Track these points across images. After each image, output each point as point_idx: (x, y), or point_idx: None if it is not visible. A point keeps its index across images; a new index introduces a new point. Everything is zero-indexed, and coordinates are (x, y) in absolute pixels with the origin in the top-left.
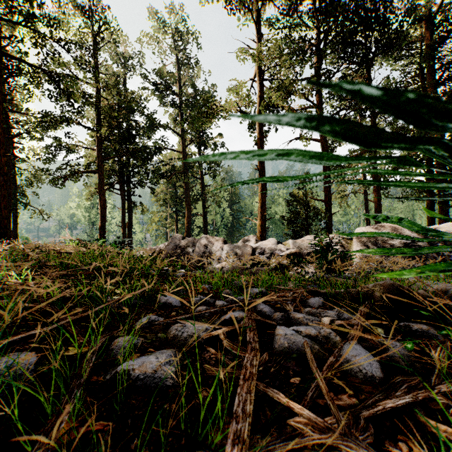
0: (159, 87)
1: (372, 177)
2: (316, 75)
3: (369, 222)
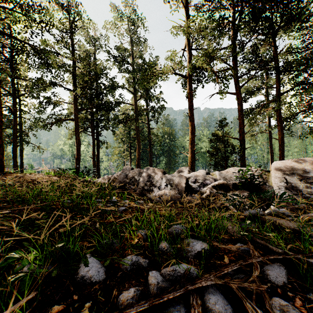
0: (118, 59)
1: (277, 121)
2: (233, 44)
3: (273, 155)
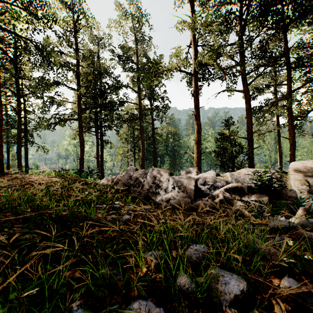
0: (122, 57)
1: (287, 119)
2: (241, 40)
3: (281, 155)
